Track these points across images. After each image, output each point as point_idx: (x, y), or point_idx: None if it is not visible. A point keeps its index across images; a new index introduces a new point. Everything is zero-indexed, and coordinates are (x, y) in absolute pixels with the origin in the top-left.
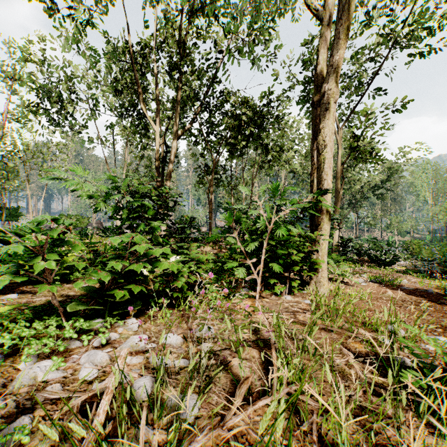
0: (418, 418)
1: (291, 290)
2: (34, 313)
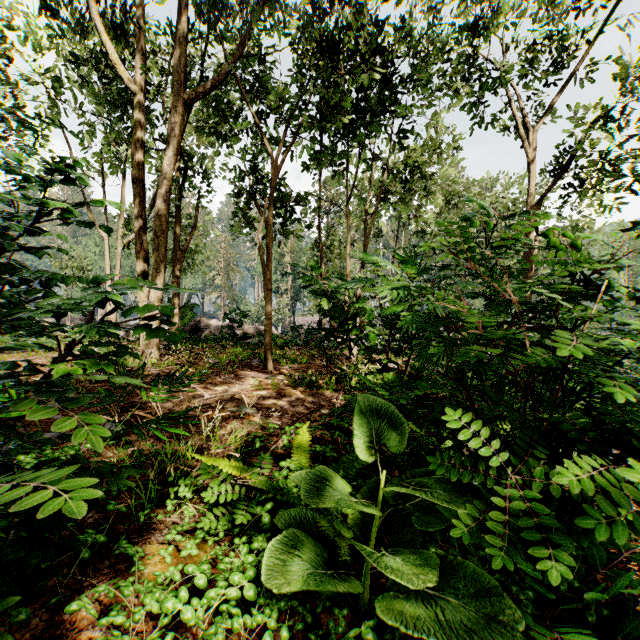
0: None
1: None
2: None
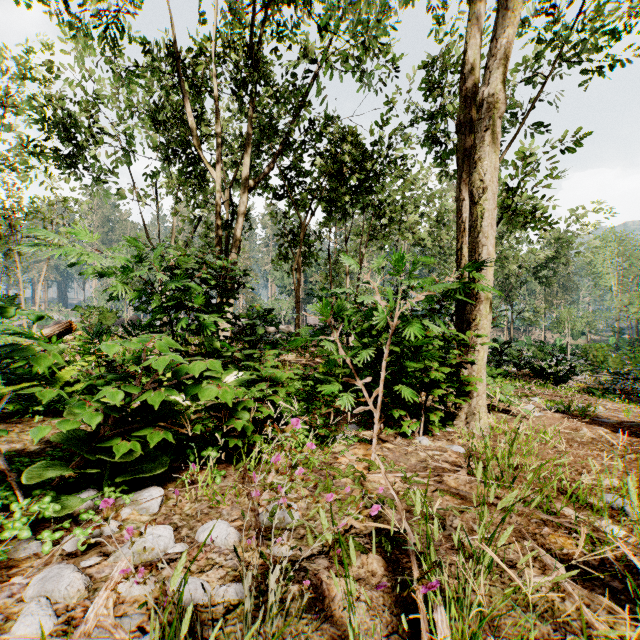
0: None
1: (427, 426)
2: None
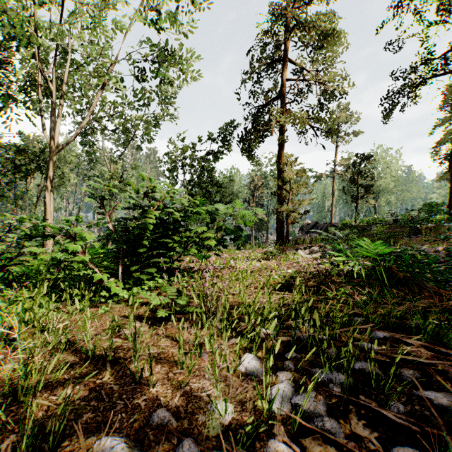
0: None
1: None
2: None
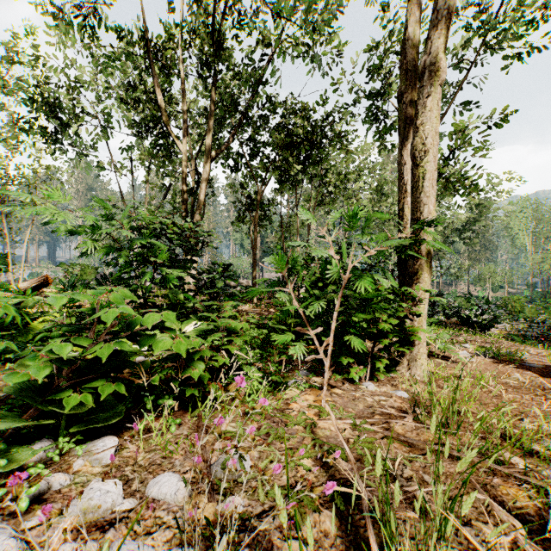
0: None
1: (372, 372)
2: None
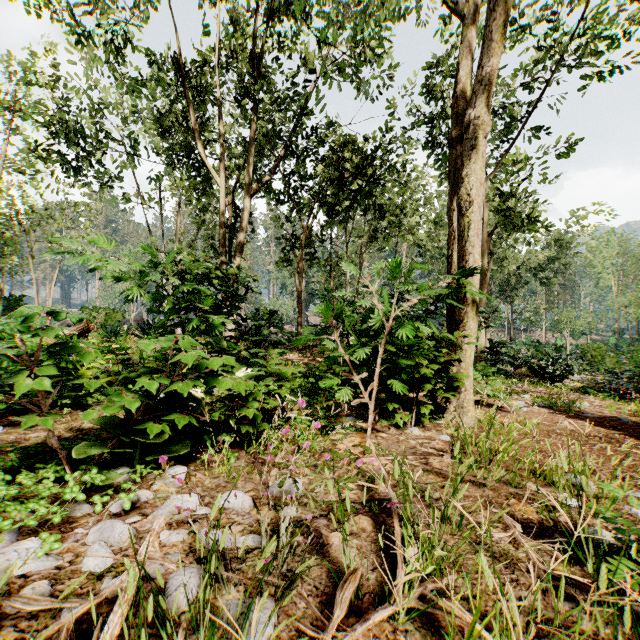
0: (637, 639)
1: (419, 419)
2: (24, 458)
